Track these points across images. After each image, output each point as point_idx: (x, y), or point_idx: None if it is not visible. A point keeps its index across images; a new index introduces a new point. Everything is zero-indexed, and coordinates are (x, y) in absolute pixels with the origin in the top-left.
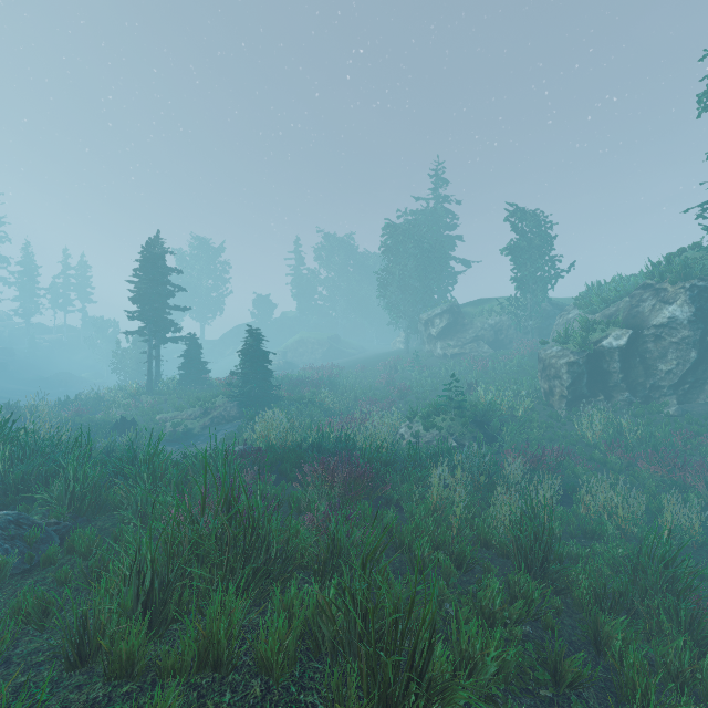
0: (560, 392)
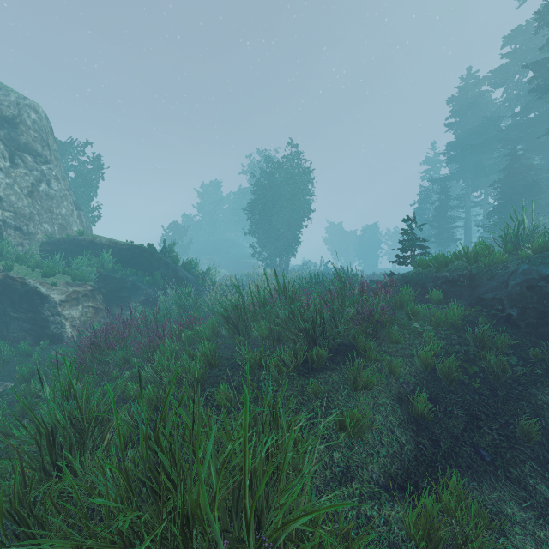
0: None
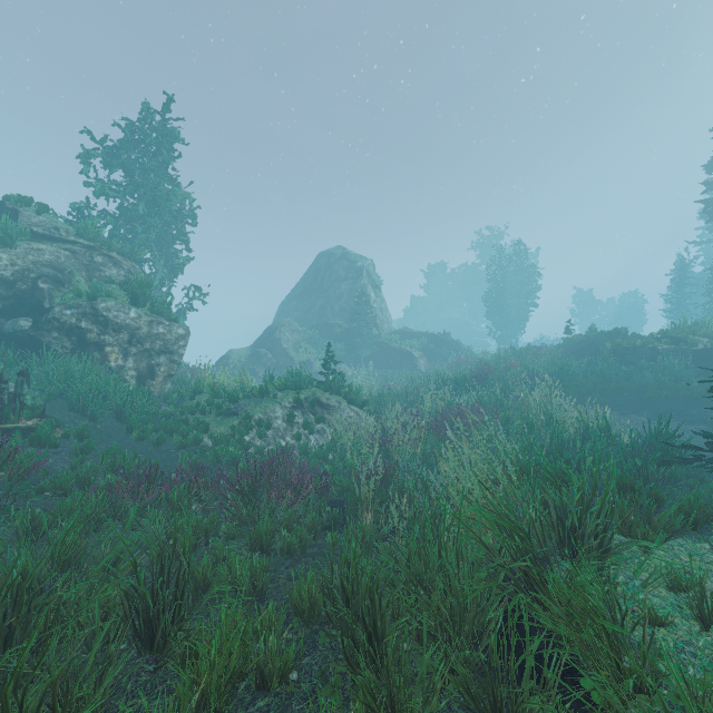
0: (167, 370)
